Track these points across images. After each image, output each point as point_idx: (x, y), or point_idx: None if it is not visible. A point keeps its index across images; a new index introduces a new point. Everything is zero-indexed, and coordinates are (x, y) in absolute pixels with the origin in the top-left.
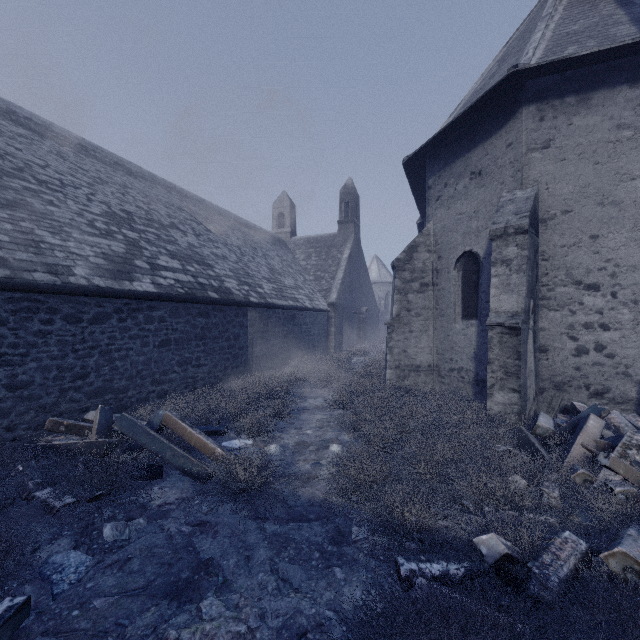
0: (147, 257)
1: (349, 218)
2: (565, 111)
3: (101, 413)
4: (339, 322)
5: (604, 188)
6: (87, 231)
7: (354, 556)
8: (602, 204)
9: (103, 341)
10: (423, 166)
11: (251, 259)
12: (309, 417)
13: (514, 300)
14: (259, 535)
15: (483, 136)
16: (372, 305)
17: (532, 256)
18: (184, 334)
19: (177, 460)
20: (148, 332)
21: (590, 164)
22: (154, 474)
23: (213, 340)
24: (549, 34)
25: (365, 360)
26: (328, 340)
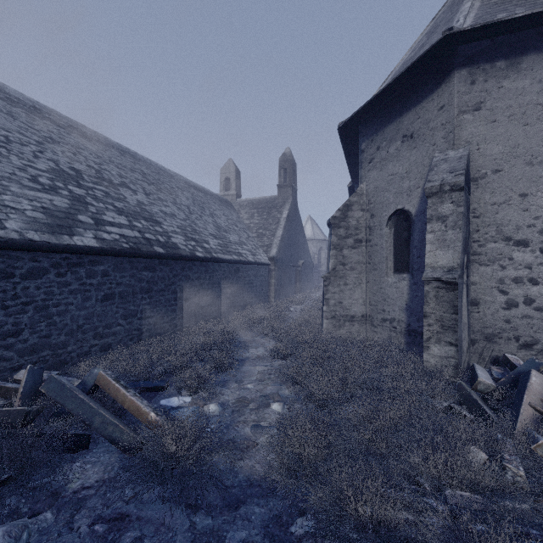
0: (92, 212)
1: (287, 182)
2: (495, 75)
3: (29, 374)
4: (279, 274)
5: (533, 148)
6: (28, 185)
7: None
8: (531, 164)
9: (39, 296)
10: (356, 132)
11: (199, 217)
12: (250, 368)
13: (450, 255)
14: (187, 533)
15: (415, 101)
16: (307, 259)
17: (466, 213)
18: (129, 288)
19: (105, 428)
20: (90, 286)
21: (519, 125)
22: (79, 445)
23: (159, 293)
24: (478, 4)
25: (302, 309)
26: (269, 290)
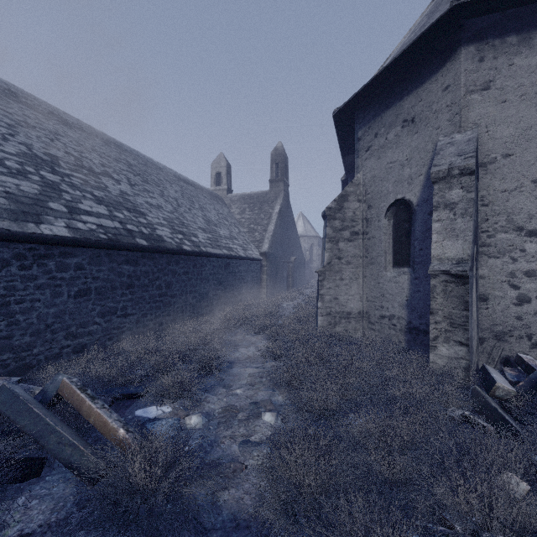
0: (66, 200)
1: (279, 177)
2: (506, 51)
3: None
4: (270, 270)
5: None
6: None
7: None
8: None
9: None
10: (352, 120)
11: (187, 210)
12: (240, 371)
13: (459, 246)
14: None
15: (416, 82)
16: (299, 255)
17: (476, 200)
18: (107, 283)
19: (62, 450)
20: (61, 281)
21: (532, 106)
22: (28, 472)
23: (142, 288)
24: None
25: (295, 305)
26: (260, 286)
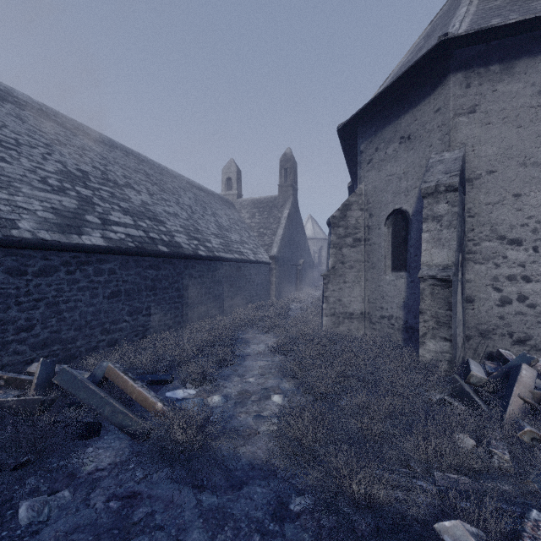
0: (99, 213)
1: (288, 182)
2: (490, 78)
3: (42, 366)
4: (279, 273)
5: (526, 150)
6: (38, 187)
7: (298, 538)
8: (524, 165)
9: (50, 293)
10: (355, 133)
11: (201, 217)
12: (252, 363)
13: (445, 254)
14: (194, 510)
15: (412, 103)
16: (308, 258)
17: (461, 213)
18: (134, 285)
19: (115, 417)
20: (98, 284)
21: (513, 127)
22: (91, 432)
23: (163, 290)
24: (473, 9)
25: (302, 307)
26: (270, 289)
